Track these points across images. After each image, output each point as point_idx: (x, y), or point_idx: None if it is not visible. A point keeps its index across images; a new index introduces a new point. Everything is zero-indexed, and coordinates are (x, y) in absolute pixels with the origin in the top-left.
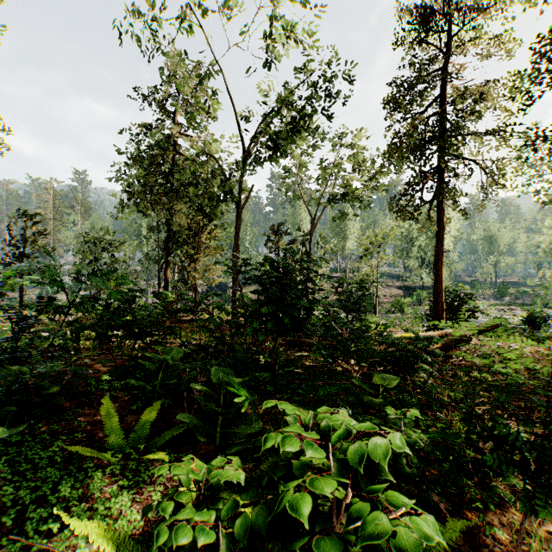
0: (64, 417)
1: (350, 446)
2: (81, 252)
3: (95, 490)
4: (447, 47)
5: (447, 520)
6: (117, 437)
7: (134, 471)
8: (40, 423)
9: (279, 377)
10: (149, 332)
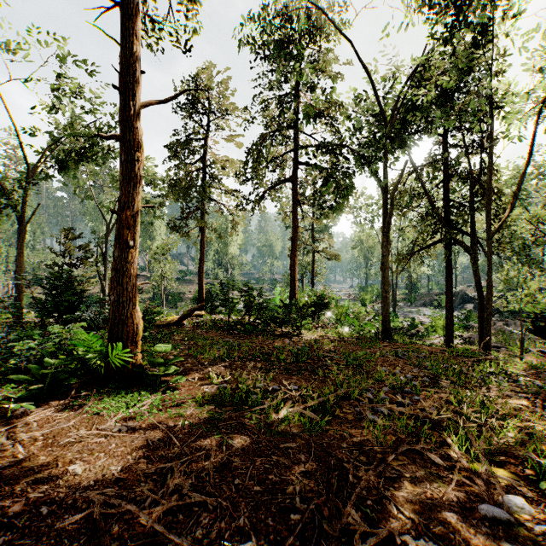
0: None
1: (72, 326)
2: None
3: None
4: (207, 127)
5: None
6: None
7: None
8: None
9: None
10: None
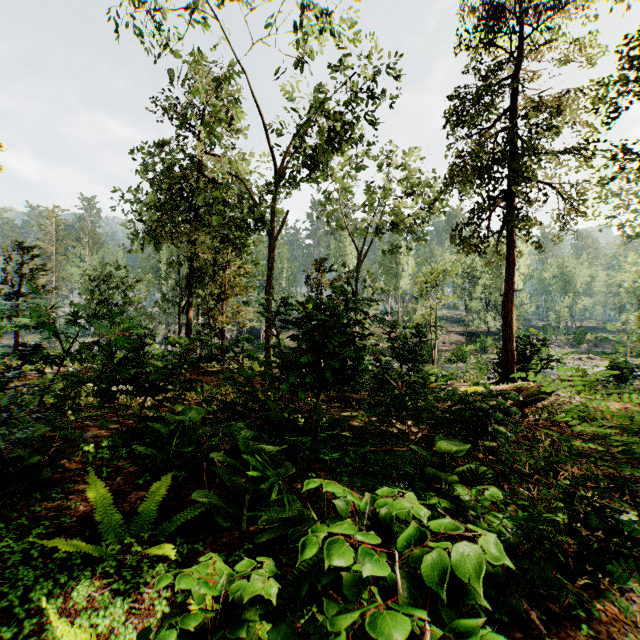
0: (51, 495)
1: (425, 556)
2: (88, 291)
3: (79, 597)
4: (518, 51)
5: (540, 633)
6: (115, 523)
7: (135, 568)
8: (19, 503)
9: (322, 443)
10: (162, 387)
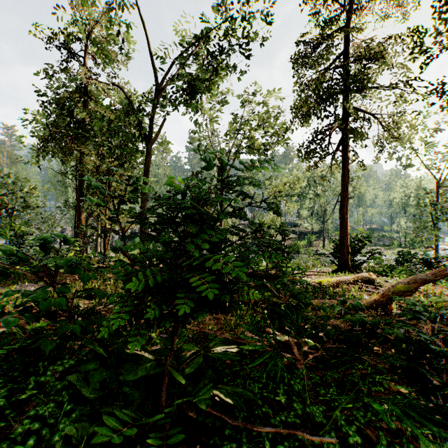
0: None
1: None
2: None
3: None
4: (350, 9)
5: None
6: None
7: None
8: None
9: None
10: None
